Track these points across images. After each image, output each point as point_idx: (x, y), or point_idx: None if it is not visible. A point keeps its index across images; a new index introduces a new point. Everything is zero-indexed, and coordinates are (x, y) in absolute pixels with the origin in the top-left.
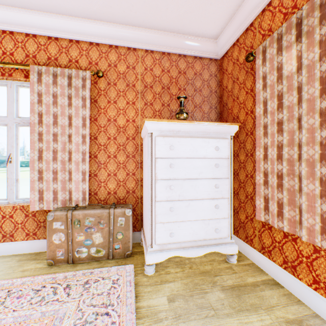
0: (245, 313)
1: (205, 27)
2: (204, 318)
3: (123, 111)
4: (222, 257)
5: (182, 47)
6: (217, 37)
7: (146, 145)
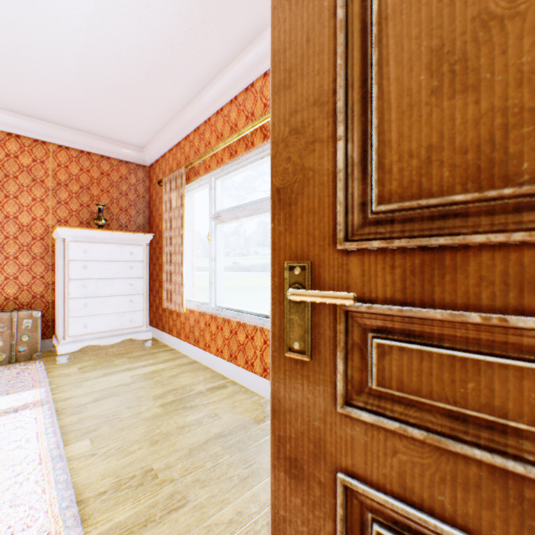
0: (139, 362)
1: (129, 139)
2: (107, 368)
3: (28, 208)
4: (140, 345)
5: (106, 150)
6: (144, 148)
7: (59, 248)
